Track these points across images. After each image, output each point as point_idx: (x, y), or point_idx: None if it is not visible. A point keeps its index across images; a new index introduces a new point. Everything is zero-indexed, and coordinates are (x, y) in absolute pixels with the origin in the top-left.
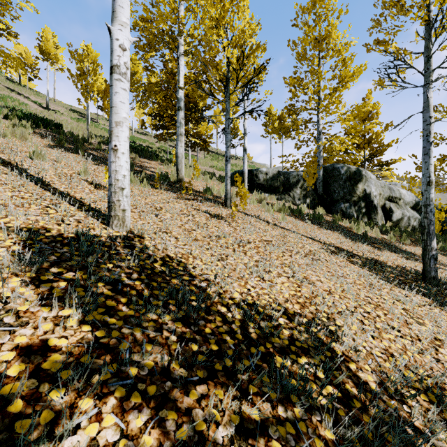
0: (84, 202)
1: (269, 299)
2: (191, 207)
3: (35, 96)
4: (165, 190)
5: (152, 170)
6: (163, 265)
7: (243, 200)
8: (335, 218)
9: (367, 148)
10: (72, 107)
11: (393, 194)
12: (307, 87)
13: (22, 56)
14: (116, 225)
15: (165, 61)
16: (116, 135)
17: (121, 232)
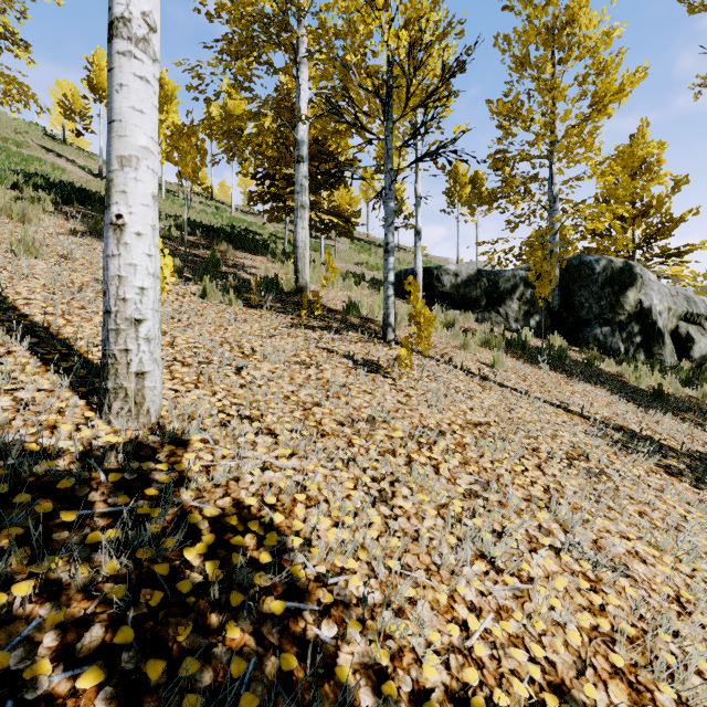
0: (77, 346)
1: (533, 671)
2: (317, 344)
3: (85, 158)
4: (270, 309)
5: (254, 271)
6: (213, 549)
7: (423, 334)
8: (591, 356)
9: (639, 225)
10: None
11: (694, 309)
12: (531, 118)
13: (68, 98)
14: (118, 412)
15: (274, 73)
16: (120, 191)
17: (128, 432)
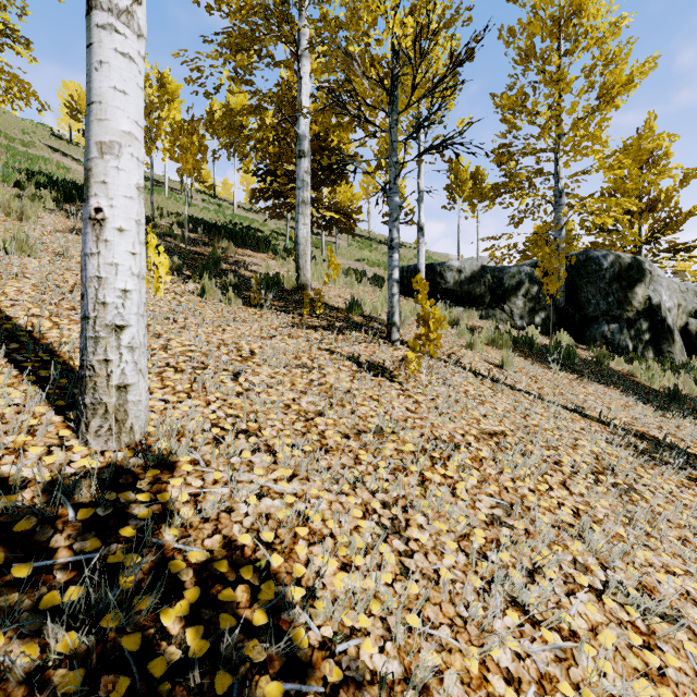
0: (61, 351)
1: None
2: (319, 345)
3: None
4: (271, 308)
5: (254, 268)
6: (196, 609)
7: (432, 335)
8: (601, 355)
9: (646, 220)
10: (147, 173)
11: None
12: (536, 111)
13: (74, 99)
14: (96, 431)
15: (275, 66)
16: (100, 181)
17: (108, 454)
